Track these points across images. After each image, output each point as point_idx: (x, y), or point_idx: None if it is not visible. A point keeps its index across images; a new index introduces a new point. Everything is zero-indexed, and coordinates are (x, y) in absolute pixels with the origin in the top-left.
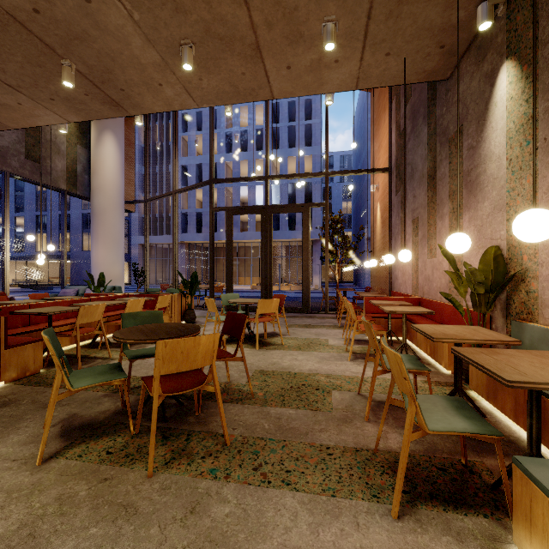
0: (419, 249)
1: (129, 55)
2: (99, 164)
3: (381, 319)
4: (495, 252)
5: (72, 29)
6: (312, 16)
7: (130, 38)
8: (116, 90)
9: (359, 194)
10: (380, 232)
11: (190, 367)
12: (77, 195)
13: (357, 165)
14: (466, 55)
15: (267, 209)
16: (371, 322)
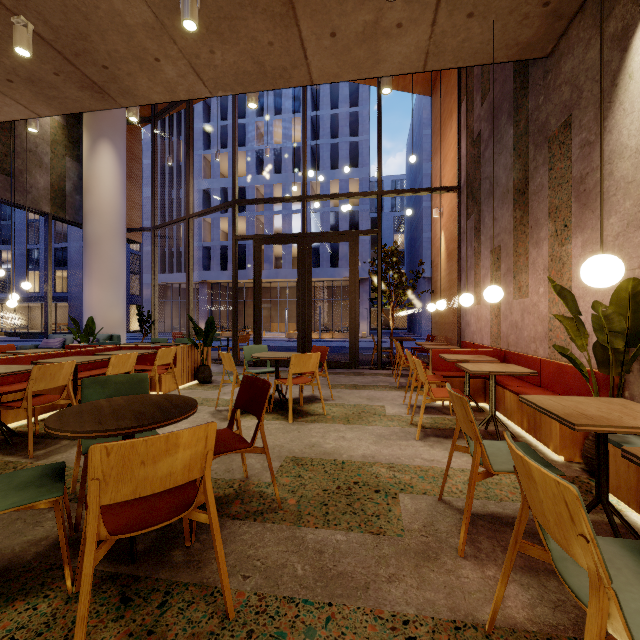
0: (502, 287)
1: (108, 10)
2: (94, 181)
3: (454, 379)
4: (633, 288)
5: None
6: None
7: None
8: (96, 67)
9: (414, 225)
10: (445, 268)
11: (160, 486)
12: (66, 220)
13: None
14: (577, 17)
15: (304, 238)
16: (443, 384)
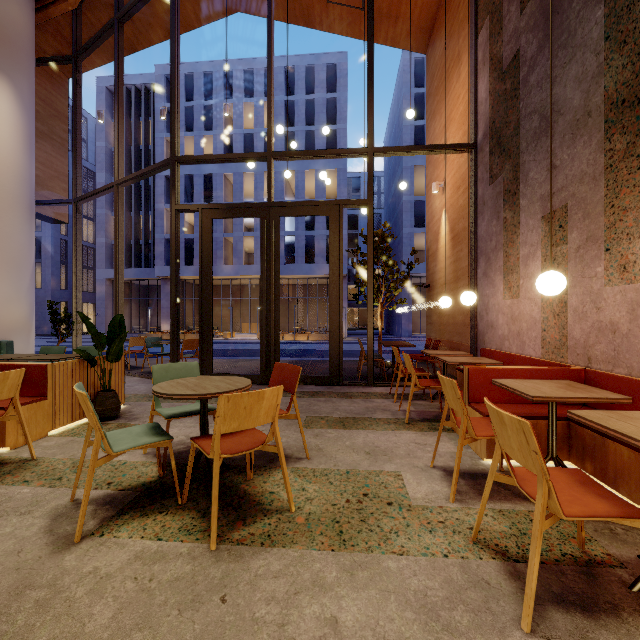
0: (573, 268)
1: None
2: None
3: None
4: None
5: None
6: None
7: None
8: None
9: (393, 221)
10: (448, 255)
11: None
12: None
13: (390, 187)
14: None
15: (270, 209)
16: None
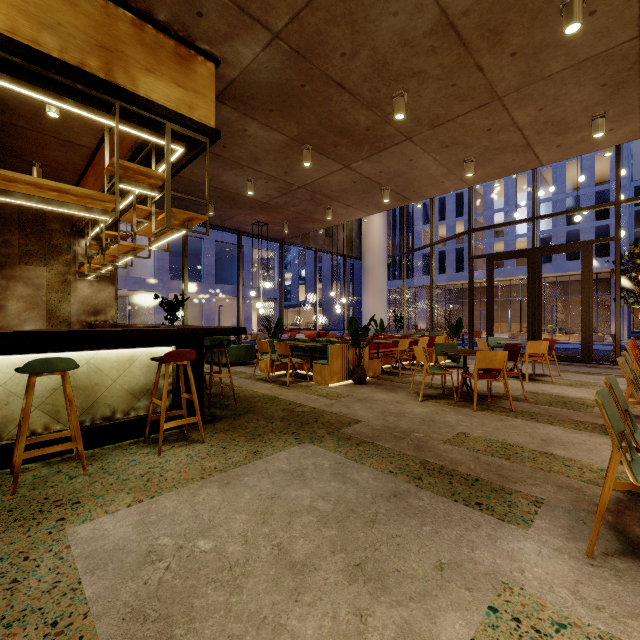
0: None
1: (425, 174)
2: (369, 229)
3: None
4: None
5: (396, 173)
6: (580, 117)
7: (430, 167)
8: (409, 192)
9: None
10: None
11: (491, 366)
12: (352, 257)
13: None
14: None
15: (534, 252)
16: None
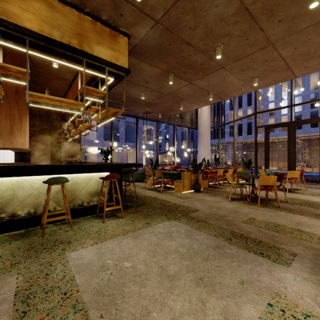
0: None
1: (232, 85)
2: (201, 114)
3: None
4: None
5: (216, 85)
6: (318, 51)
7: (234, 81)
8: (223, 94)
9: None
10: None
11: (268, 184)
12: (193, 128)
13: None
14: None
15: (291, 123)
16: None
